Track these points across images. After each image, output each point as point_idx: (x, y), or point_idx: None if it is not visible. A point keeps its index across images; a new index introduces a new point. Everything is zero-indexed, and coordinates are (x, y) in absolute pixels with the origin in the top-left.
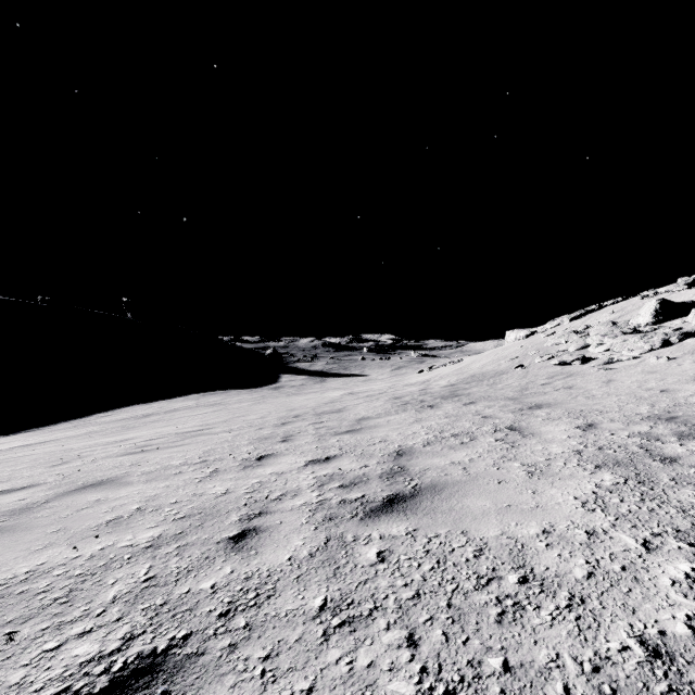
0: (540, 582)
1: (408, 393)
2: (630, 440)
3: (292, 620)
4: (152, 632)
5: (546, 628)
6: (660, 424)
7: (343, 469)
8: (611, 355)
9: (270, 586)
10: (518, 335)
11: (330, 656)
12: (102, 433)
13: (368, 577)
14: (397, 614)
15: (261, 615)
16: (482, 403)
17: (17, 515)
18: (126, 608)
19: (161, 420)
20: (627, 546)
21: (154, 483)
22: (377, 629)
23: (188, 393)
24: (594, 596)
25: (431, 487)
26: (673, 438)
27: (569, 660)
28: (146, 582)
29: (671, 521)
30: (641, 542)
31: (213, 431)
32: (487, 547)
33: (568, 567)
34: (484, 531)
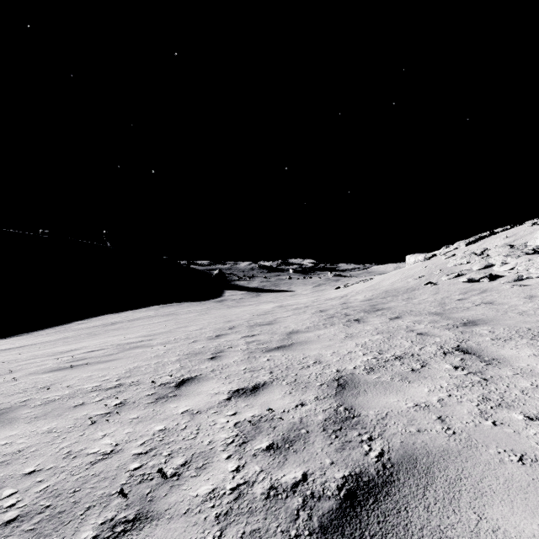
0: None
1: (332, 307)
2: None
3: None
4: None
5: None
6: None
7: (274, 409)
8: (518, 273)
9: None
10: (417, 258)
11: None
12: (67, 340)
13: None
14: None
15: None
16: (408, 318)
17: None
18: None
19: (120, 328)
20: None
21: (39, 424)
22: None
23: (150, 305)
24: None
25: (408, 460)
26: None
27: None
28: None
29: None
30: None
31: (151, 343)
32: None
33: None
34: None
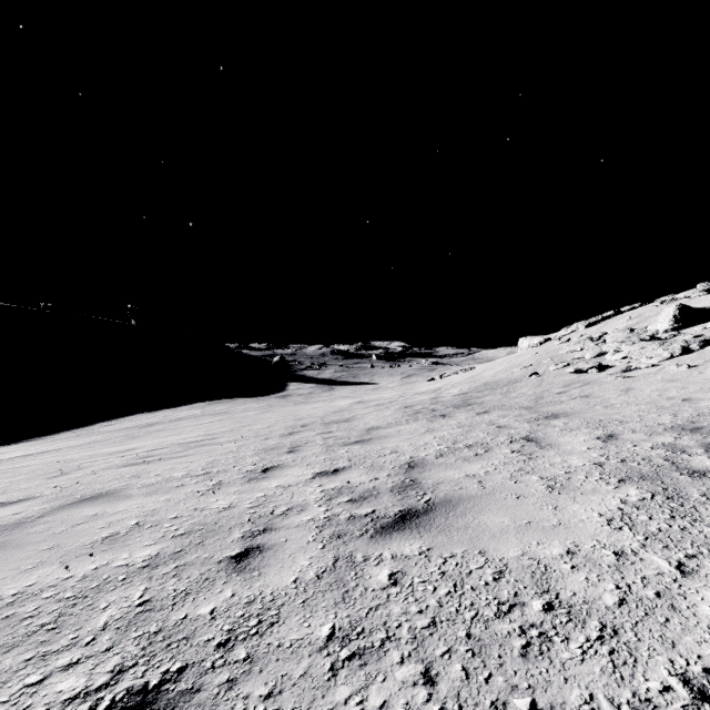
0: (567, 610)
1: (419, 402)
2: (654, 452)
3: (297, 652)
4: (144, 664)
5: (577, 663)
6: (685, 434)
7: (352, 482)
8: (629, 363)
9: (274, 612)
10: (531, 342)
11: (338, 694)
12: (105, 443)
13: (380, 602)
14: (412, 645)
15: (263, 645)
16: (496, 412)
17: (10, 530)
18: (117, 636)
19: (165, 430)
20: (660, 569)
21: (155, 497)
22: (390, 663)
23: (193, 402)
24: (628, 627)
25: (445, 501)
26: (700, 450)
27: (605, 702)
28: (140, 606)
29: (706, 541)
30: (675, 565)
31: (218, 441)
32: (507, 569)
33: (597, 592)
34: (504, 551)
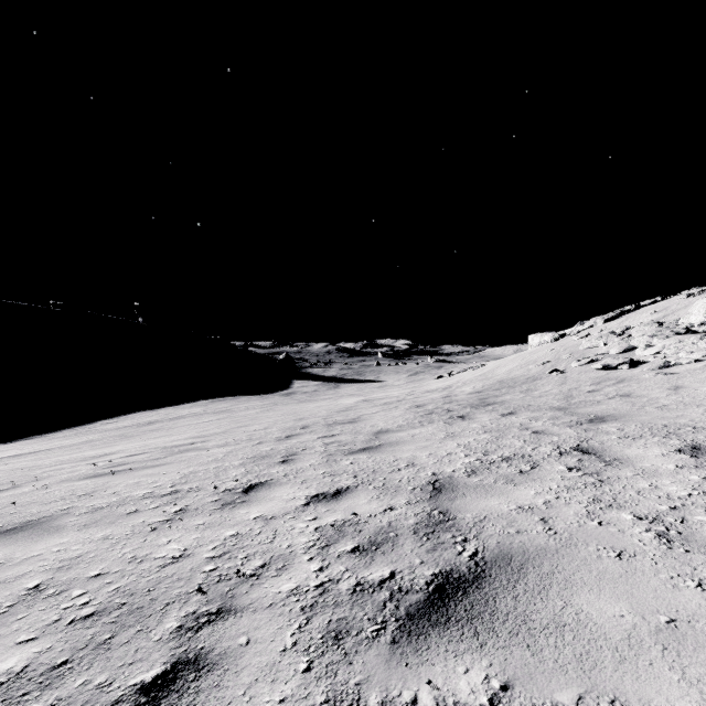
0: None
1: (431, 401)
2: None
3: None
4: None
5: None
6: None
7: (359, 514)
8: (665, 358)
9: None
10: (542, 338)
11: None
12: (94, 444)
13: None
14: None
15: None
16: (524, 414)
17: None
18: None
19: (161, 429)
20: None
21: (91, 531)
22: None
23: (197, 399)
24: None
25: (502, 558)
26: None
27: None
28: None
29: None
30: None
31: (205, 445)
32: None
33: None
34: None
